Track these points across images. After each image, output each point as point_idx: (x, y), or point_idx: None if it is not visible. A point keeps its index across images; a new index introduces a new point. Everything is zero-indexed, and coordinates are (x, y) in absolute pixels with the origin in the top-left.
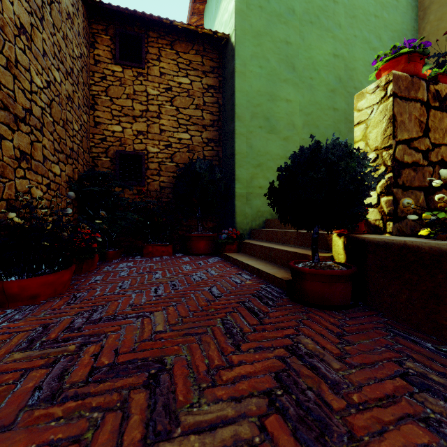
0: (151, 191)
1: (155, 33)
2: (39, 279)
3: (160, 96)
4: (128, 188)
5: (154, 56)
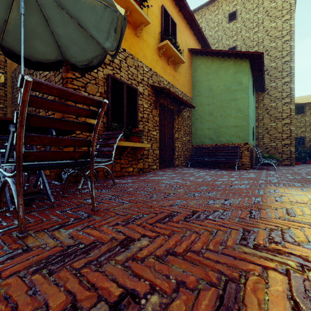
0: (307, 147)
1: (308, 103)
2: (299, 162)
3: (310, 120)
4: (301, 147)
5: (307, 109)
